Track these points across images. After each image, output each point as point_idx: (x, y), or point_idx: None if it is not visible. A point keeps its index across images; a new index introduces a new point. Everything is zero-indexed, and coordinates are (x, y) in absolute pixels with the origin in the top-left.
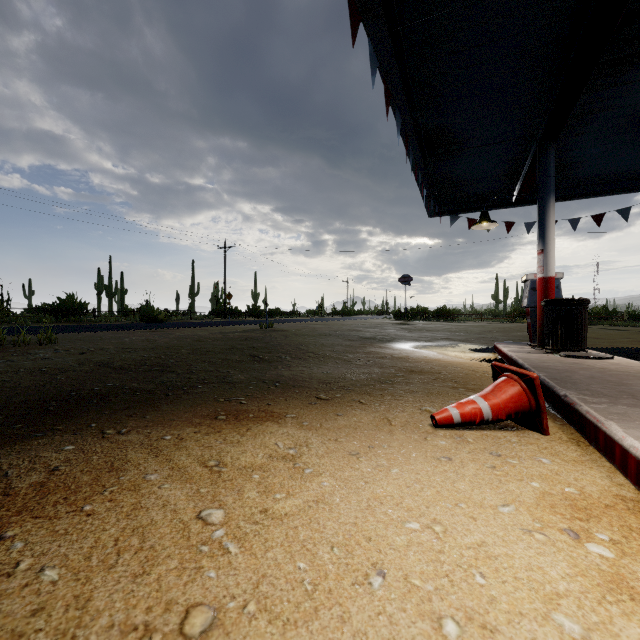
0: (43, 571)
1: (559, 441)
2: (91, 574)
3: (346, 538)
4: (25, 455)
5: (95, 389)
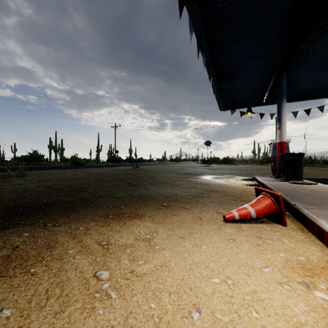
0: (2, 311)
1: (292, 229)
2: (30, 312)
3: (178, 288)
4: (1, 239)
5: (44, 201)
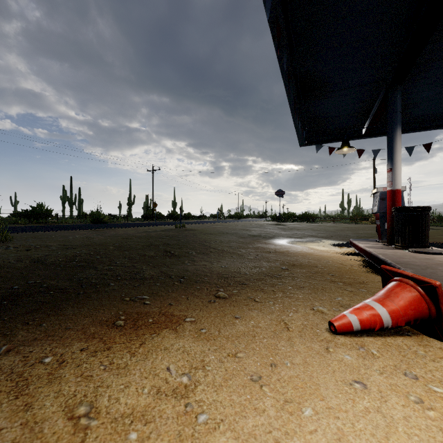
0: None
1: None
2: None
3: None
4: None
5: (13, 288)
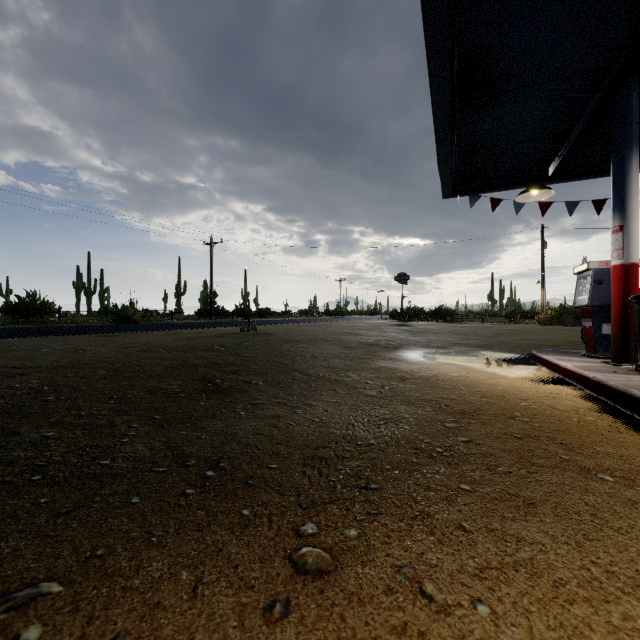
0: None
1: None
2: None
3: None
4: None
5: None
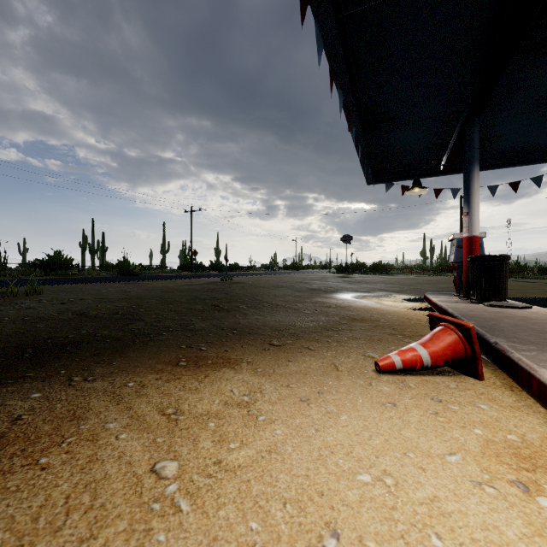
0: None
1: (494, 386)
2: (36, 539)
3: (299, 493)
4: None
5: (69, 336)
